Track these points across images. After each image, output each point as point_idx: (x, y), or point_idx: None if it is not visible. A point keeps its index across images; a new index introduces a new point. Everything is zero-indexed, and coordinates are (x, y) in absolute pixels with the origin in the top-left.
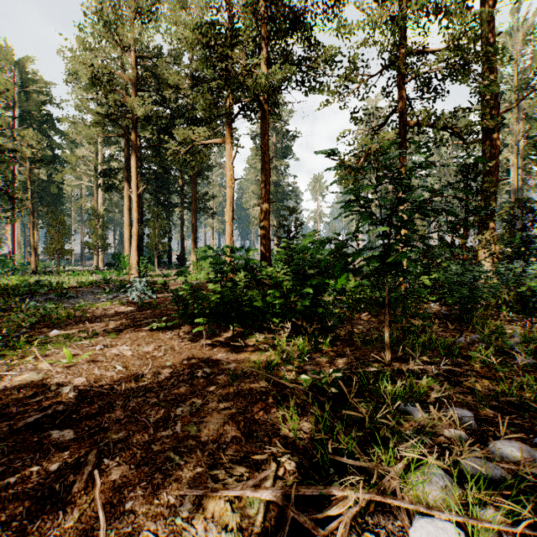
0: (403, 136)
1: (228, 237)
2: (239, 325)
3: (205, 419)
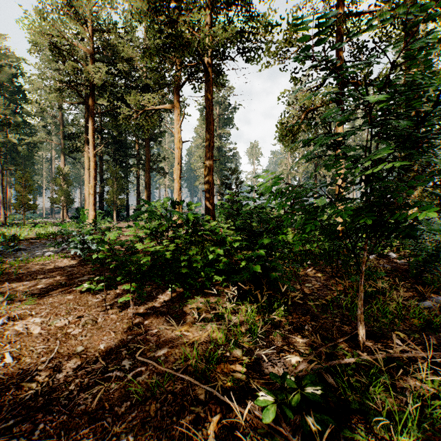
0: (341, 95)
1: (176, 193)
2: (179, 286)
3: None
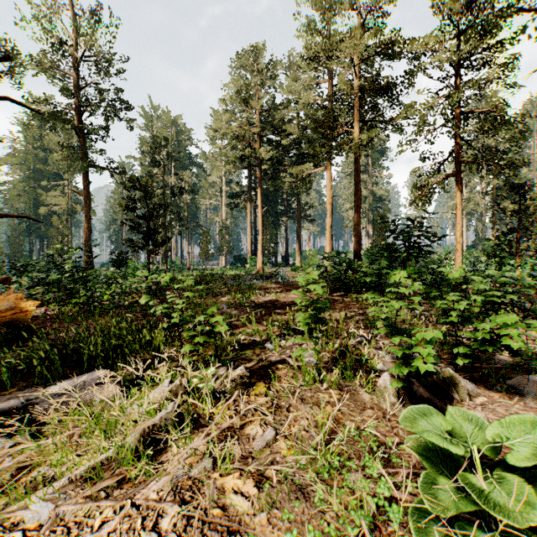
0: (458, 170)
1: (328, 242)
2: (342, 290)
3: (336, 306)
